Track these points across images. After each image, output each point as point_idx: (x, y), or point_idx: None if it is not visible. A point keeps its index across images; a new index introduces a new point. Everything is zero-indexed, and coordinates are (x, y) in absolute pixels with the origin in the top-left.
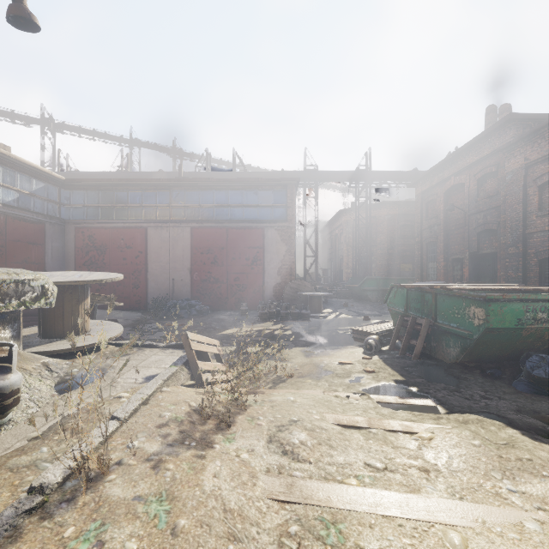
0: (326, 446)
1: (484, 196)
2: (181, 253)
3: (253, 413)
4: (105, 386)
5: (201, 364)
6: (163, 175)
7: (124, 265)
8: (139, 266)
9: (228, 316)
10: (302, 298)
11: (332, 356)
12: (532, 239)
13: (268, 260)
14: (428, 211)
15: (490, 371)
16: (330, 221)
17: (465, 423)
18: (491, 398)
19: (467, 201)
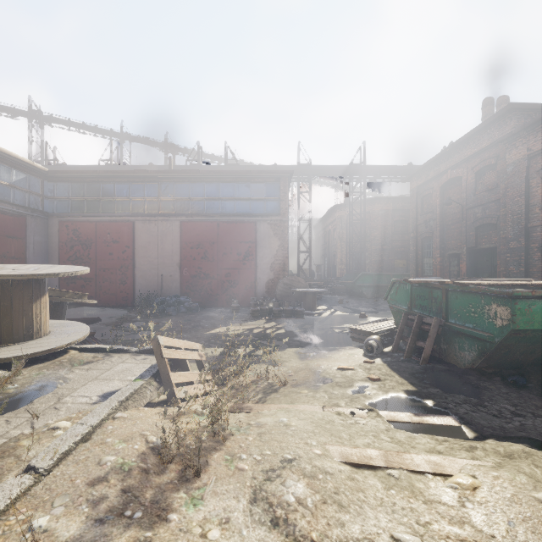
0: (333, 505)
1: (482, 190)
2: (170, 248)
3: (234, 447)
4: (45, 409)
5: (174, 376)
6: (153, 168)
7: (111, 260)
8: (126, 261)
9: (219, 313)
10: (295, 295)
11: (329, 359)
12: (535, 233)
13: (260, 255)
14: (423, 206)
15: (512, 378)
16: (324, 217)
17: (509, 457)
18: (523, 415)
19: (465, 194)
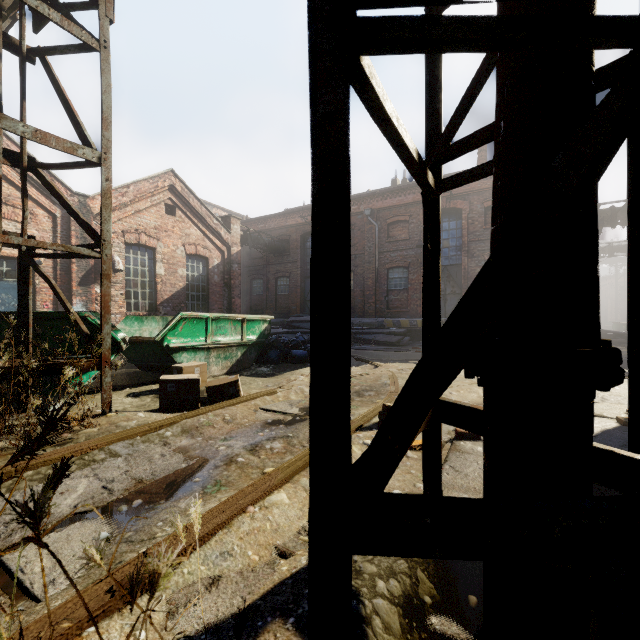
0: None
1: None
2: None
3: None
4: None
5: None
6: None
7: None
8: None
9: None
10: None
11: None
12: None
13: None
14: None
15: None
16: None
17: None
18: None
19: None
